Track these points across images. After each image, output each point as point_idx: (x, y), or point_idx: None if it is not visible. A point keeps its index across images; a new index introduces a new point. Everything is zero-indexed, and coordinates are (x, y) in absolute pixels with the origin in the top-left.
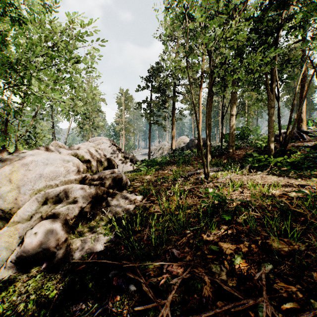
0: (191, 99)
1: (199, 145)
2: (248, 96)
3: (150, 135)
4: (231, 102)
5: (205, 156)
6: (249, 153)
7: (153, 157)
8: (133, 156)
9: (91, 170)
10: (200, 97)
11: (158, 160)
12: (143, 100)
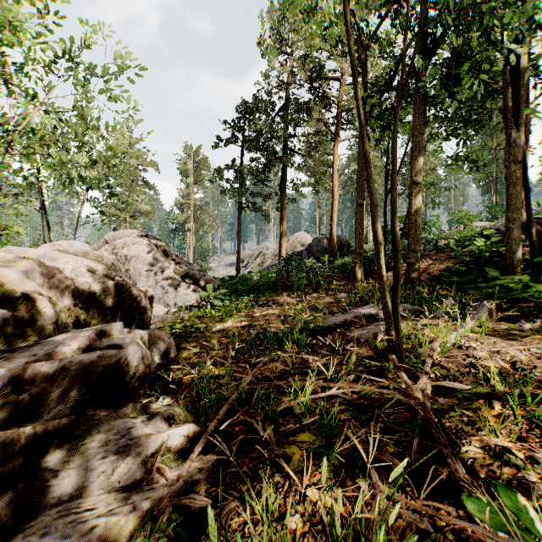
0: (317, 164)
1: (376, 250)
2: (435, 151)
3: (240, 230)
4: (412, 154)
5: (352, 272)
6: (461, 269)
7: (247, 270)
8: (202, 272)
9: (36, 328)
10: (334, 158)
11: (253, 280)
12: (228, 164)
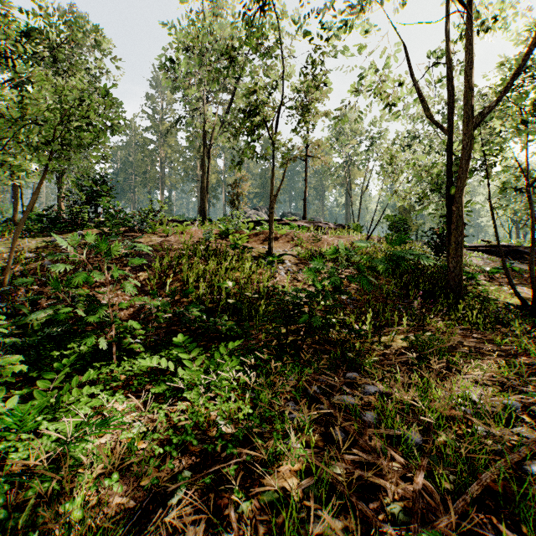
0: None
1: None
2: None
3: None
4: None
5: None
6: None
7: None
8: None
9: None
10: None
11: None
12: None
